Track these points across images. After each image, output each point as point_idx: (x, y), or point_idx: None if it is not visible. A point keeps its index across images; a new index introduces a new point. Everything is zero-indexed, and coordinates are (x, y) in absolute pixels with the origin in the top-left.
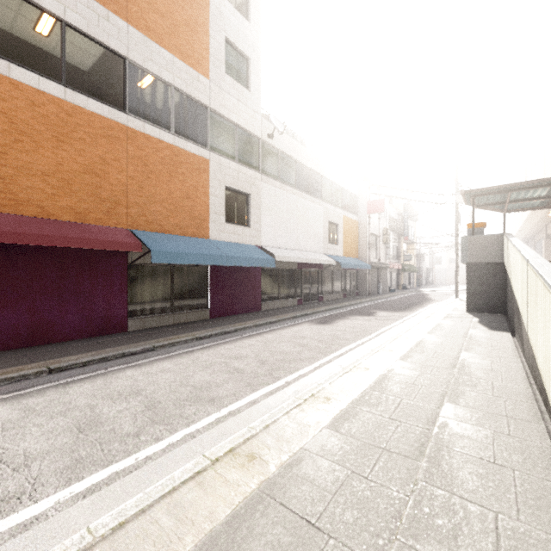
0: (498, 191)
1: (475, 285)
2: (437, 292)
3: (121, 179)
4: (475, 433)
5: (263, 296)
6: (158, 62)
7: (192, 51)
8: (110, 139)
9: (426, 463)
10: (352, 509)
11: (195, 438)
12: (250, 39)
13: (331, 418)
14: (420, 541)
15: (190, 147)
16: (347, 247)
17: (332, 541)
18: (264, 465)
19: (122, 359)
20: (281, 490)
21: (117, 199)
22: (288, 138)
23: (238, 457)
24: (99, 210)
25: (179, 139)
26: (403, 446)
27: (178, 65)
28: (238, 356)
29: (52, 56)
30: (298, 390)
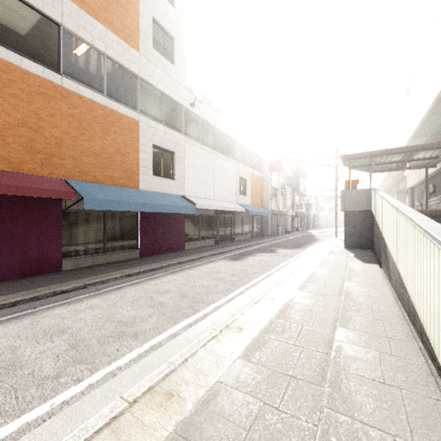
0: (367, 156)
1: (351, 228)
2: (321, 233)
3: (56, 133)
4: (365, 355)
5: (185, 238)
6: (92, 32)
7: (123, 26)
8: (45, 97)
9: (328, 388)
10: None
11: (115, 376)
12: (175, 22)
13: (243, 348)
14: None
15: (122, 109)
16: (254, 198)
17: None
18: (182, 403)
19: (53, 297)
20: (197, 430)
21: (52, 151)
22: (207, 107)
23: (156, 396)
24: (33, 161)
25: (111, 101)
26: (307, 372)
27: (110, 37)
28: (162, 291)
29: None
30: (214, 321)
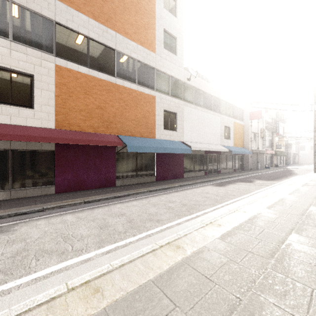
0: None
1: None
2: (301, 169)
3: (113, 110)
4: (309, 250)
5: (184, 170)
6: (130, 49)
7: (146, 39)
8: (108, 91)
9: (274, 261)
10: (228, 275)
11: (151, 237)
12: (177, 27)
13: (220, 234)
14: (264, 293)
15: (145, 90)
16: (236, 141)
17: (217, 286)
18: (184, 251)
19: (114, 199)
20: (192, 262)
21: (111, 120)
22: (199, 79)
23: (171, 246)
24: (103, 126)
25: (140, 87)
26: (261, 252)
27: (139, 48)
28: (170, 201)
29: (83, 54)
30: (203, 220)
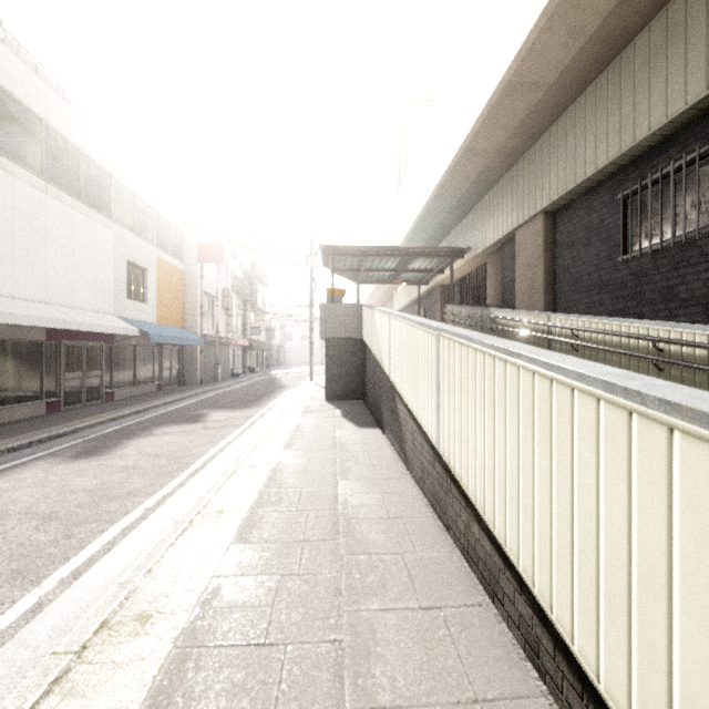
0: (356, 253)
1: (335, 366)
2: (290, 375)
3: None
4: None
5: None
6: None
7: None
8: None
9: None
10: None
11: None
12: None
13: None
14: None
15: None
16: (165, 309)
17: None
18: None
19: None
20: None
21: None
22: (20, 64)
23: None
24: None
25: None
26: None
27: None
28: None
29: None
30: None
